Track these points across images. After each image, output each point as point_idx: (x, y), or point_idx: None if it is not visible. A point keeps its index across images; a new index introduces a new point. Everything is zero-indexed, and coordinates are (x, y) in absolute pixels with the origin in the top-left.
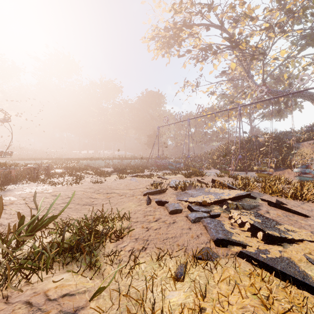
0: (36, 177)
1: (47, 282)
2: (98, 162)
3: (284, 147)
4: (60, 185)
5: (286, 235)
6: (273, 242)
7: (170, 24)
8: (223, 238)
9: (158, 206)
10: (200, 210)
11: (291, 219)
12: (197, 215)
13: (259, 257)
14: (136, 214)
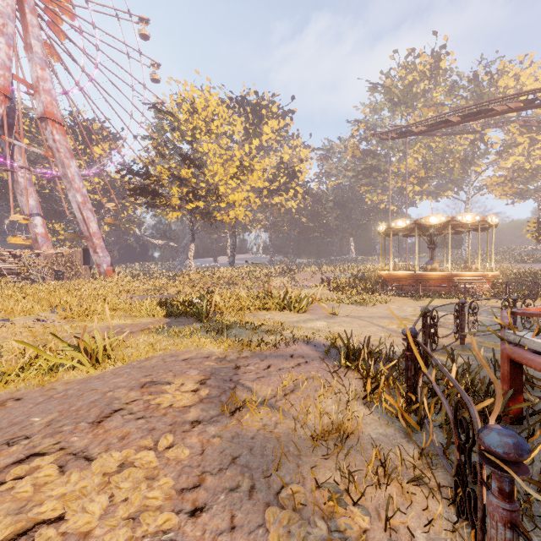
0: None
1: None
2: None
3: None
4: None
5: None
6: None
7: None
8: None
9: None
10: None
11: None
12: None
13: None
14: None
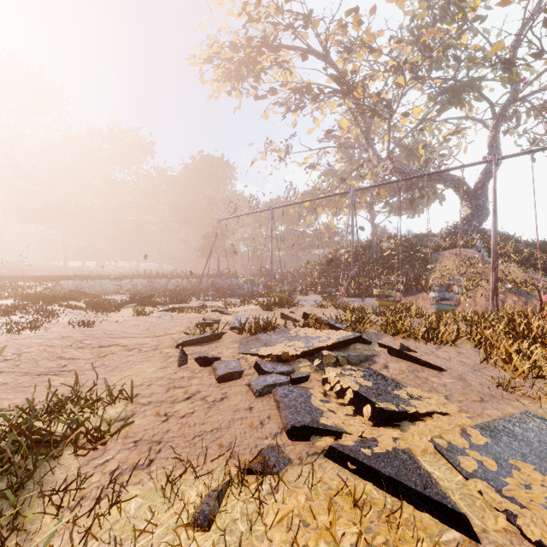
0: None
1: None
2: (101, 283)
3: (418, 258)
4: None
5: (408, 408)
6: (386, 421)
7: (241, 40)
8: (304, 423)
9: (199, 368)
10: (275, 370)
11: (419, 376)
12: (268, 381)
13: (360, 455)
14: (151, 386)
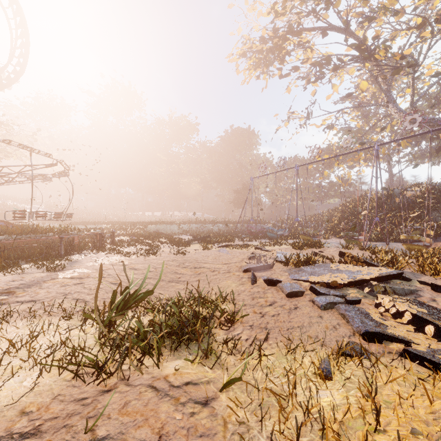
0: (101, 246)
1: (161, 368)
2: (170, 227)
3: None
4: (134, 256)
5: None
6: None
7: (269, 33)
8: (376, 330)
9: (267, 287)
10: (330, 293)
11: None
12: (329, 300)
13: (435, 359)
14: (240, 295)
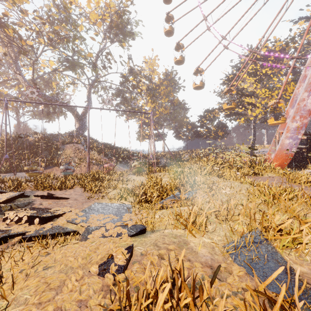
0: None
1: None
2: None
3: (53, 148)
4: None
5: (56, 213)
6: (47, 221)
7: None
8: (3, 236)
9: None
10: None
11: (59, 203)
12: None
13: (38, 234)
14: None
